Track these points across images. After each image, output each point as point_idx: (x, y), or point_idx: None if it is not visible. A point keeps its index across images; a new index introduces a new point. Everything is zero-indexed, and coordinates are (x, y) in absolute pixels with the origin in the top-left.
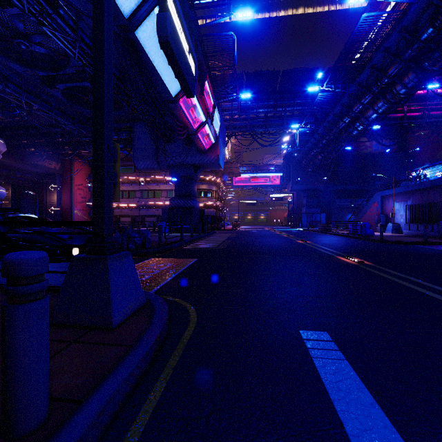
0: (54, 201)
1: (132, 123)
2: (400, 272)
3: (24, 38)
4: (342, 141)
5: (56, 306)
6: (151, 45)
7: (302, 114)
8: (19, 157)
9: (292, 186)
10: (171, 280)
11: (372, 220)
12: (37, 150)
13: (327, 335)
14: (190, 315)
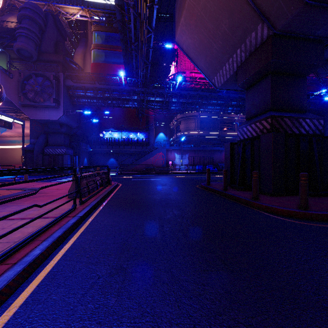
0: None
1: None
2: None
3: None
4: (182, 110)
5: None
6: None
7: None
8: None
9: (61, 116)
10: None
11: (157, 164)
12: None
13: None
14: None
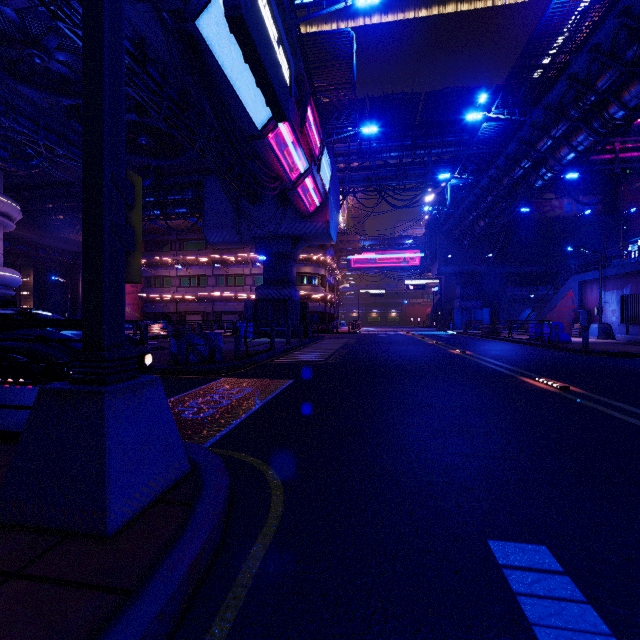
0: None
1: (201, 175)
2: (639, 407)
3: (38, 47)
4: (518, 197)
5: (3, 485)
6: (222, 44)
7: (454, 159)
8: (43, 228)
9: (439, 268)
10: (247, 418)
11: (565, 319)
12: (67, 217)
13: (549, 555)
14: (272, 495)
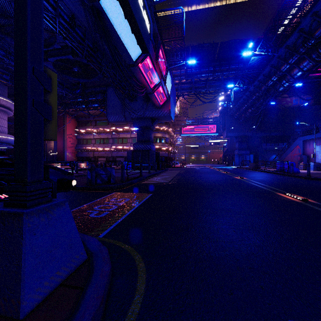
0: (52, 146)
1: (105, 87)
2: None
3: None
4: (269, 96)
5: None
6: (114, 14)
7: (235, 77)
8: None
9: (227, 134)
10: (126, 217)
11: (294, 160)
12: None
13: None
14: (138, 275)
